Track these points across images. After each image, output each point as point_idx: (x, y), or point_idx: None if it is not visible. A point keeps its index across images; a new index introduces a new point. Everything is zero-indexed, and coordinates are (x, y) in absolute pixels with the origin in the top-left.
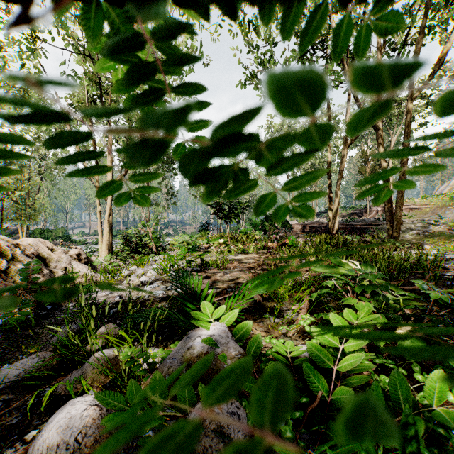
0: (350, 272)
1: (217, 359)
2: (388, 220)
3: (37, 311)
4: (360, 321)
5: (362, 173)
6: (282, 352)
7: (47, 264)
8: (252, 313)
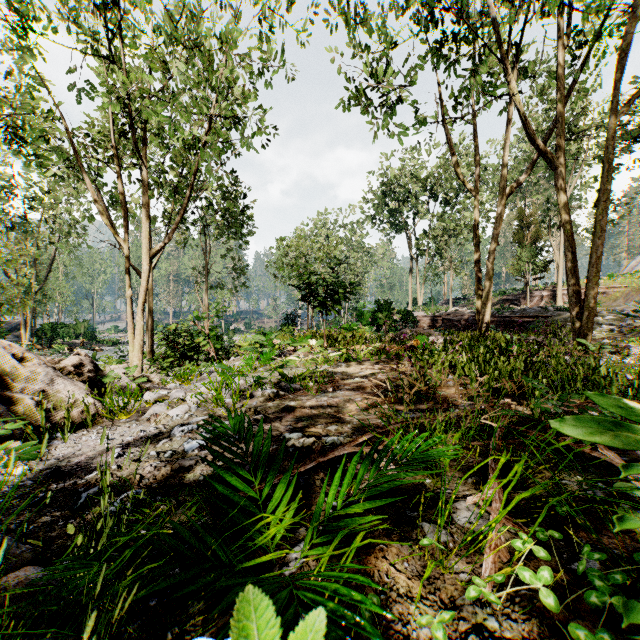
0: None
1: None
2: (573, 310)
3: None
4: None
5: (519, 241)
6: None
7: (8, 384)
8: (381, 510)
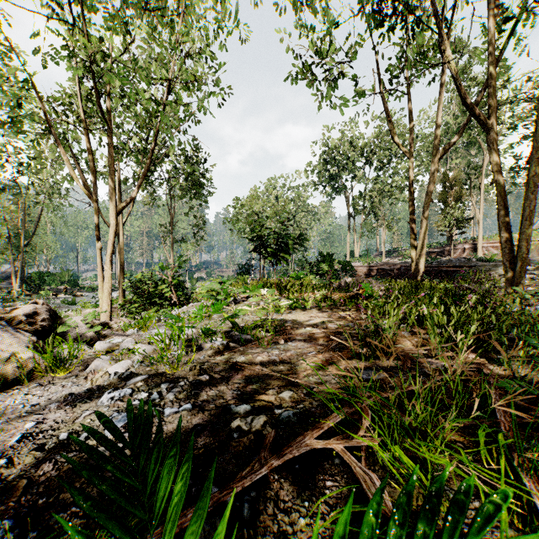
0: None
1: None
2: (506, 260)
3: None
4: None
5: (444, 201)
6: None
7: None
8: None
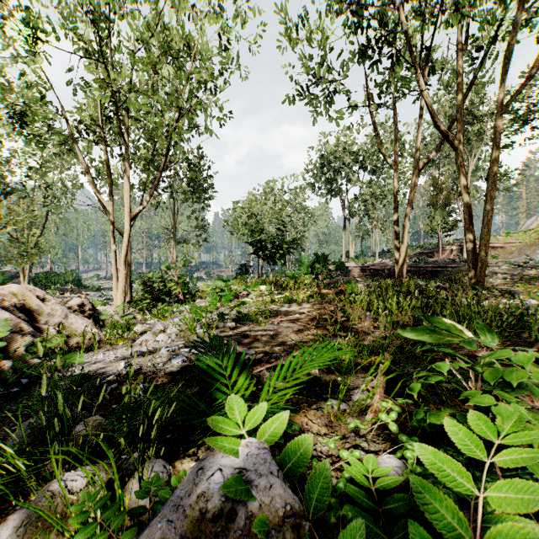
0: (469, 345)
1: (250, 527)
2: (470, 262)
3: (9, 387)
4: (508, 442)
5: (433, 205)
6: (361, 479)
7: (35, 318)
8: (306, 394)
